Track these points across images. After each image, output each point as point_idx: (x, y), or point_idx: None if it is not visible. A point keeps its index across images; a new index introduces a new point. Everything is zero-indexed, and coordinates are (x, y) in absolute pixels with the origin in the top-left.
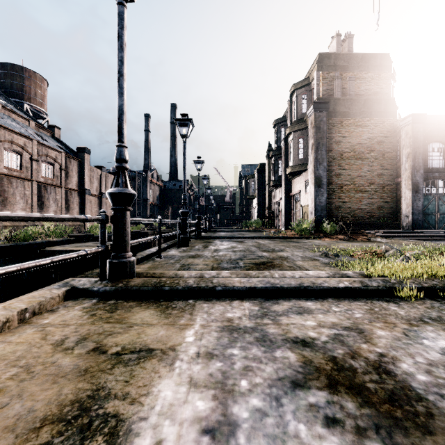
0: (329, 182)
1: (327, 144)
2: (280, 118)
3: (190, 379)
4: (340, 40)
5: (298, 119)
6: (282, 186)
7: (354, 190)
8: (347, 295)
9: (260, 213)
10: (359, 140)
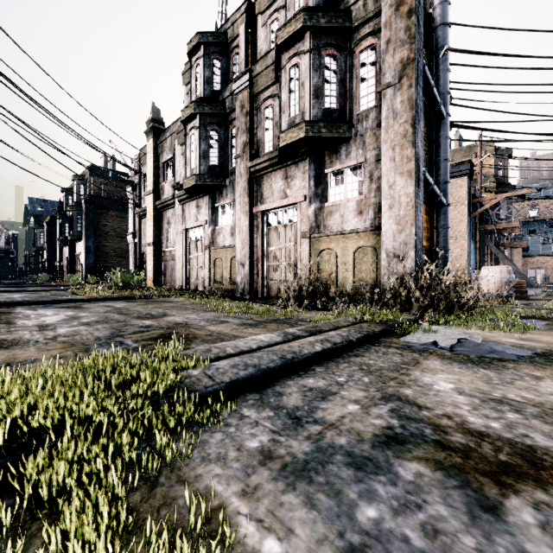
0: (98, 250)
1: (96, 225)
2: (68, 188)
3: (5, 294)
4: (107, 160)
5: (78, 202)
6: (68, 246)
7: (116, 256)
8: (46, 291)
9: (50, 267)
10: (119, 225)
